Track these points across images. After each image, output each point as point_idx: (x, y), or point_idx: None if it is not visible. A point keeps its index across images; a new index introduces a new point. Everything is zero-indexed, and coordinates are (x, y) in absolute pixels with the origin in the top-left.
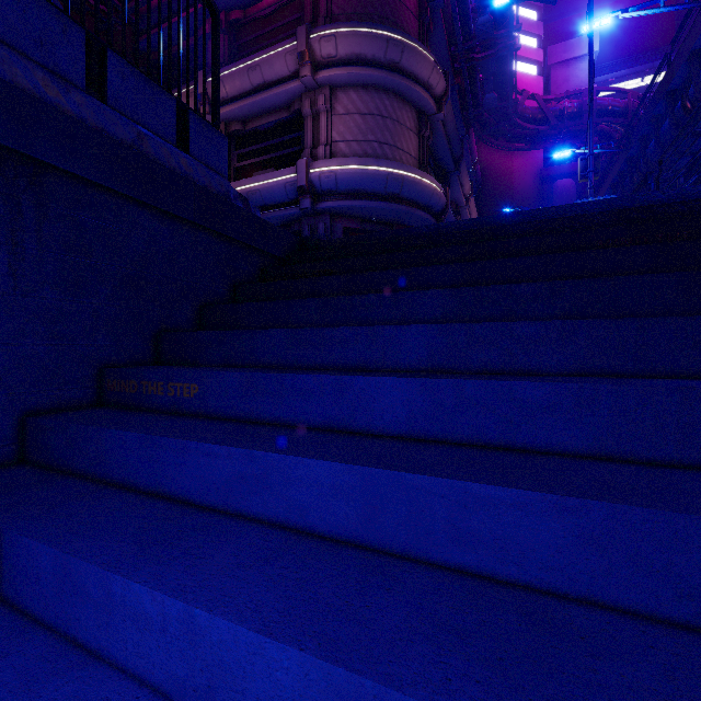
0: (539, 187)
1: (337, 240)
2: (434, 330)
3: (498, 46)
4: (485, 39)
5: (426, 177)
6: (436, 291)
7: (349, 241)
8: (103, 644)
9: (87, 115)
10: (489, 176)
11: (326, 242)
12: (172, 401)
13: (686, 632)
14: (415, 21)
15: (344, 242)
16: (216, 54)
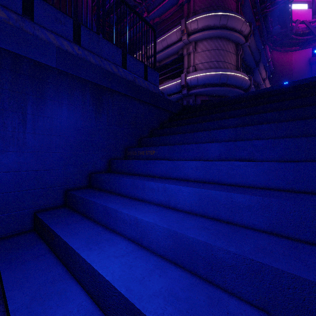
0: (309, 68)
1: (198, 105)
2: (230, 130)
3: (280, 3)
4: (272, 1)
5: (239, 73)
6: (233, 119)
7: (202, 105)
8: (143, 197)
9: (122, 74)
10: (277, 66)
11: (193, 106)
12: (147, 156)
13: (287, 191)
14: (234, 3)
15: (200, 105)
16: (155, 45)
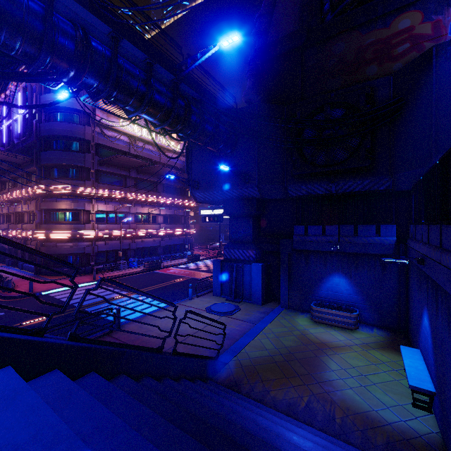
0: None
1: None
2: None
3: None
4: None
5: None
6: None
7: None
8: None
9: None
10: None
11: None
12: None
13: None
14: None
15: None
16: None
